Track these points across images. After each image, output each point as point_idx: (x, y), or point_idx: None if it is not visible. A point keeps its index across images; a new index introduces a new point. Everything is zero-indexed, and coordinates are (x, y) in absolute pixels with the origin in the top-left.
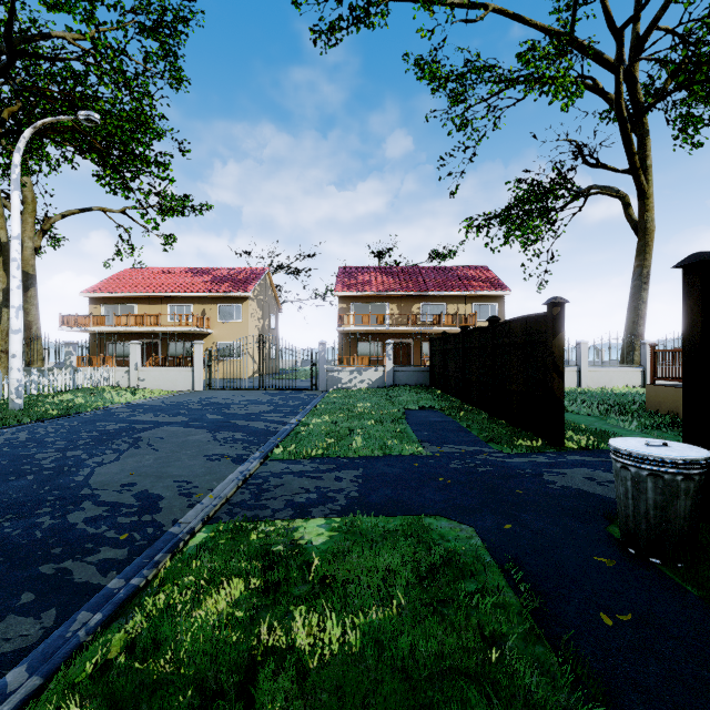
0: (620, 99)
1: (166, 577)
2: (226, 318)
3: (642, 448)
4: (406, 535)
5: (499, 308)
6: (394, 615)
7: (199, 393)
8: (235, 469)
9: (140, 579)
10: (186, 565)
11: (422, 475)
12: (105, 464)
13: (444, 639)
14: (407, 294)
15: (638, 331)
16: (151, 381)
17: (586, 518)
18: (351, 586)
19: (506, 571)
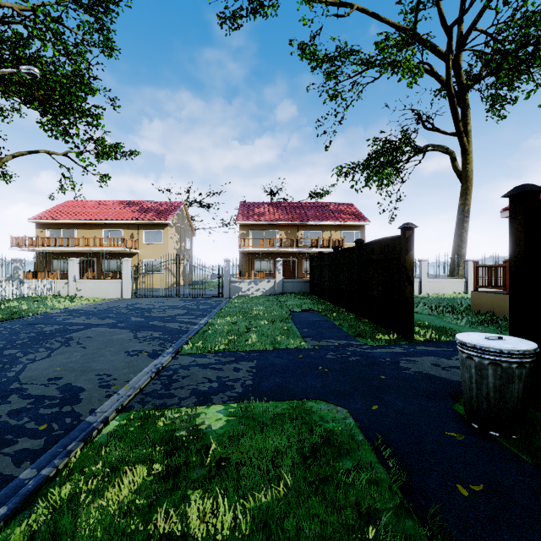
0: (449, 80)
1: (76, 466)
2: (150, 241)
3: (484, 342)
4: (292, 418)
5: (361, 235)
6: (281, 496)
7: (126, 300)
8: (150, 363)
9: (50, 469)
10: (97, 452)
11: (304, 365)
12: (37, 360)
13: (326, 519)
14: (293, 223)
15: (461, 252)
16: (87, 290)
17: (436, 398)
18: (243, 468)
19: (376, 448)
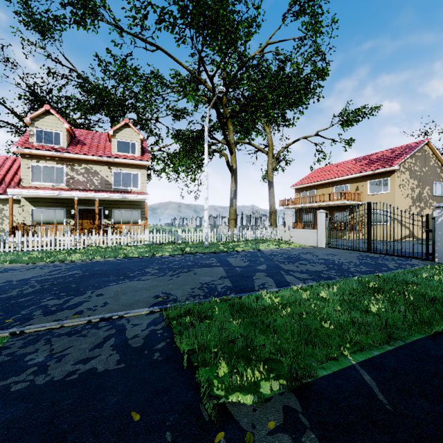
0: None
1: None
2: (375, 191)
3: None
4: None
5: None
6: None
7: (313, 248)
8: (137, 309)
9: None
10: None
11: (73, 440)
12: (137, 280)
13: None
14: None
15: None
16: (295, 237)
17: None
18: None
19: None
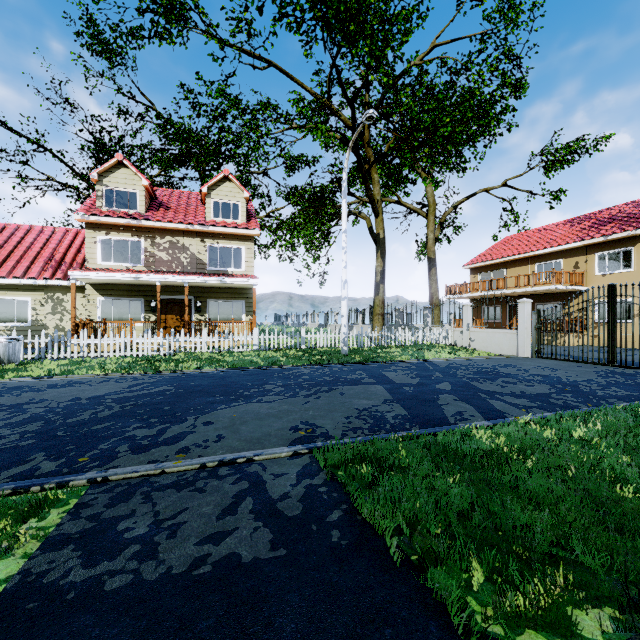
0: None
1: None
2: (608, 270)
3: None
4: None
5: None
6: None
7: (513, 359)
8: (271, 448)
9: None
10: None
11: None
12: (257, 402)
13: None
14: None
15: None
16: (479, 342)
17: None
18: None
19: None
